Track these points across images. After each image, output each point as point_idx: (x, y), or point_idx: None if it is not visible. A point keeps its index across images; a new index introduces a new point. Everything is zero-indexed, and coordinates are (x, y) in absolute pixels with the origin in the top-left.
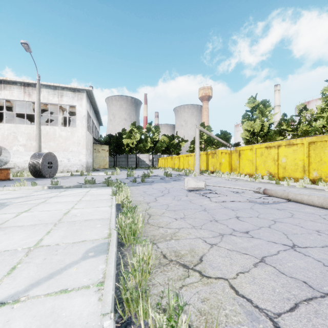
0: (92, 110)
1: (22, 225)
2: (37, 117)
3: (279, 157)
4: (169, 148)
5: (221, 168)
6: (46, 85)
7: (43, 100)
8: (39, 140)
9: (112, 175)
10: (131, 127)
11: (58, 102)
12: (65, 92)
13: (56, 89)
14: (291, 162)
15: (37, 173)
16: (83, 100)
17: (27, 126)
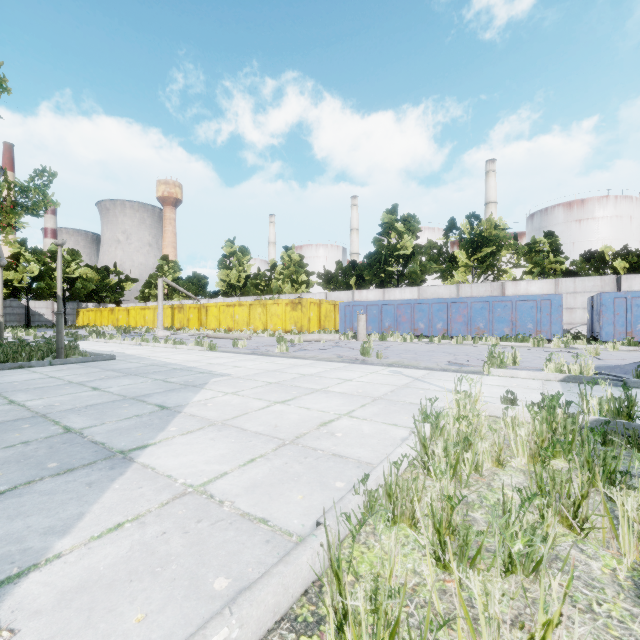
0: None
1: (85, 346)
2: None
3: (235, 314)
4: (100, 292)
5: (189, 325)
6: None
7: None
8: None
9: (27, 335)
10: (15, 249)
11: None
12: None
13: None
14: (242, 319)
15: None
16: None
17: None
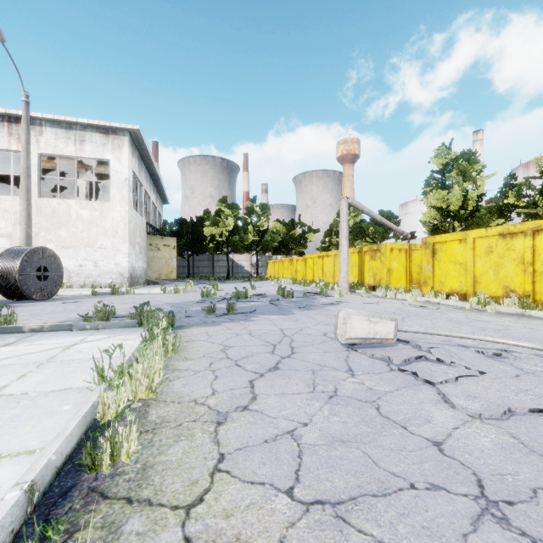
0: (145, 172)
1: None
2: (23, 176)
3: (536, 255)
4: (287, 244)
5: (390, 280)
6: (52, 120)
7: (47, 150)
8: (26, 224)
9: (175, 292)
10: (219, 207)
11: (74, 154)
12: (88, 134)
13: (72, 128)
14: None
15: (11, 292)
16: (124, 149)
17: (15, 199)
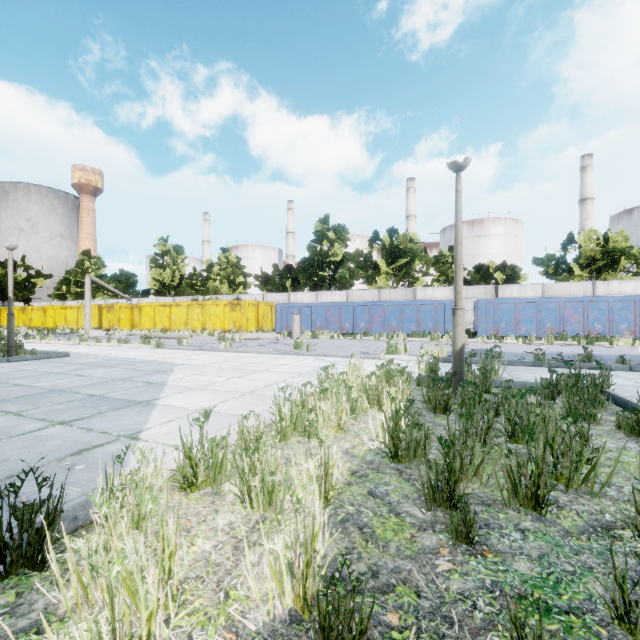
0: None
1: None
2: None
3: (171, 314)
4: (4, 288)
5: (120, 325)
6: None
7: None
8: None
9: None
10: None
11: None
12: None
13: None
14: (179, 319)
15: None
16: None
17: None
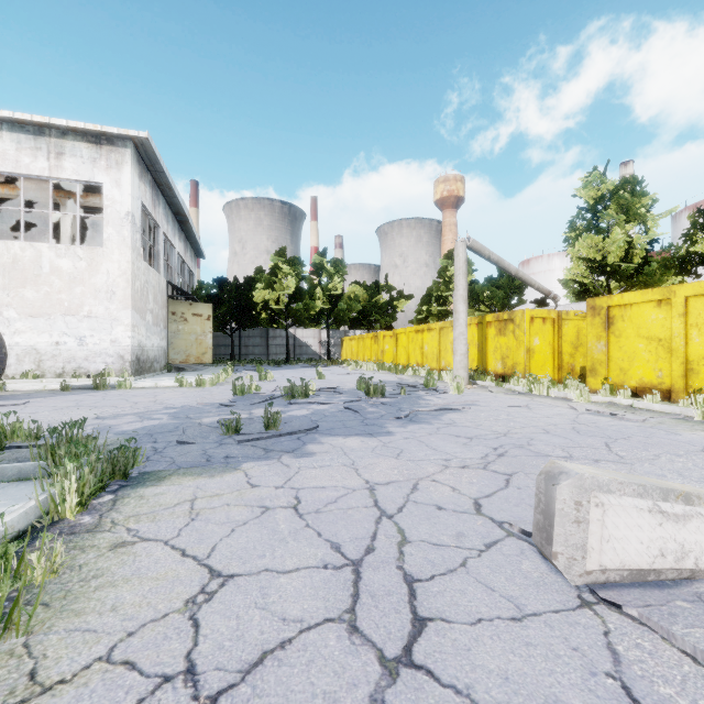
0: (165, 209)
1: None
2: None
3: None
4: (369, 315)
5: (530, 366)
6: (12, 120)
7: (3, 166)
8: None
9: (198, 385)
10: (274, 262)
11: (48, 173)
12: (69, 144)
13: (43, 134)
14: None
15: None
16: (125, 168)
17: None
